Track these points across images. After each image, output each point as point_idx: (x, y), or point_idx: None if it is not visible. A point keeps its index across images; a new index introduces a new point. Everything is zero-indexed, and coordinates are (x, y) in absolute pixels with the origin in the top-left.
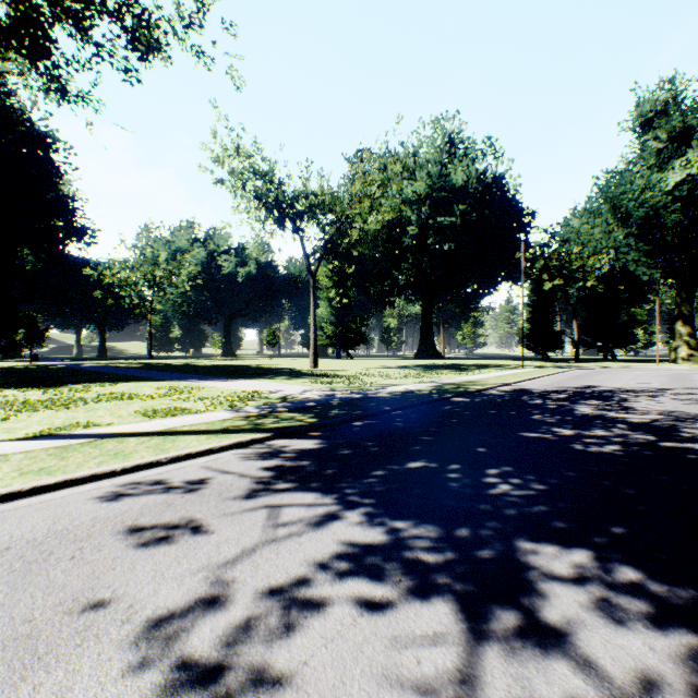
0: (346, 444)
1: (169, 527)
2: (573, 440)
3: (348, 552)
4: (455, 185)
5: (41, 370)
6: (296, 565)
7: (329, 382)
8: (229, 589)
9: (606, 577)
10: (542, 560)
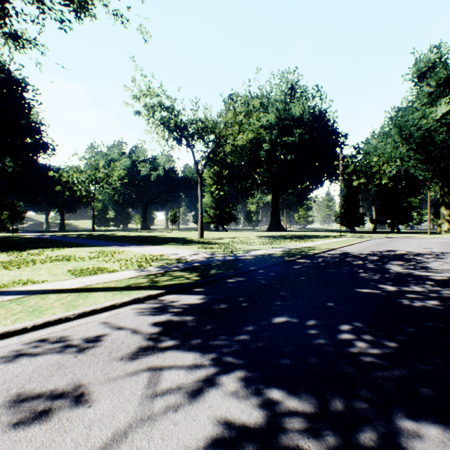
0: (222, 299)
1: (49, 397)
2: (398, 295)
3: (224, 437)
4: (294, 117)
5: (17, 239)
6: None
7: (211, 247)
8: None
9: None
10: (432, 449)
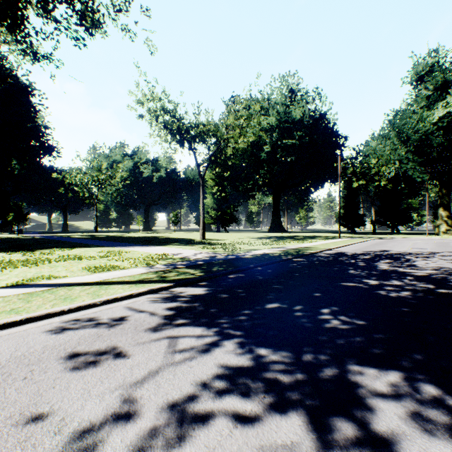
0: (224, 291)
1: (97, 353)
2: (378, 287)
3: (225, 373)
4: (295, 119)
5: (24, 239)
6: (187, 384)
7: (213, 247)
8: (137, 404)
9: (416, 394)
10: (367, 379)
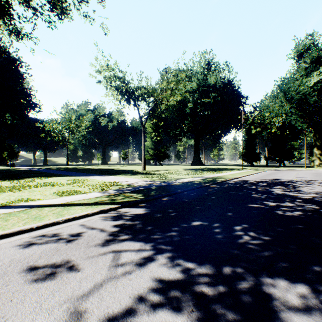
0: (158, 211)
1: (54, 266)
2: (276, 208)
3: (159, 286)
4: (210, 84)
5: (14, 171)
6: (126, 297)
7: (151, 177)
8: (81, 319)
9: None
10: (279, 292)
